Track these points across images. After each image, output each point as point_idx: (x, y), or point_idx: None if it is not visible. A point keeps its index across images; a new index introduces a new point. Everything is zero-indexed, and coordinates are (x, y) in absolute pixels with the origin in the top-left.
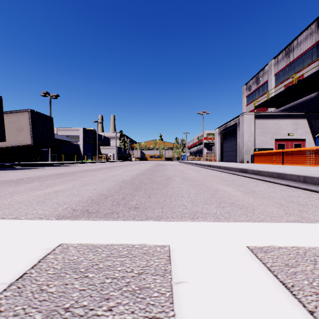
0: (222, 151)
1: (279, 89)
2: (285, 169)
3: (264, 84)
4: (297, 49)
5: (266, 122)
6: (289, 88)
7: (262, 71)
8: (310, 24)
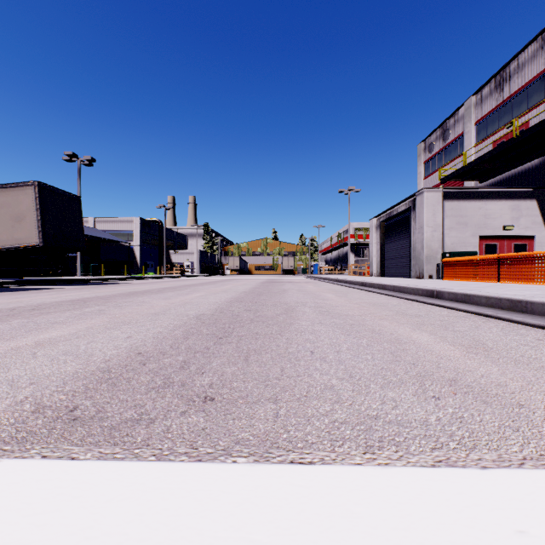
0: (382, 257)
1: (485, 149)
2: (518, 292)
3: (457, 140)
4: (517, 77)
5: (464, 205)
6: (504, 145)
7: (453, 116)
8: (542, 31)
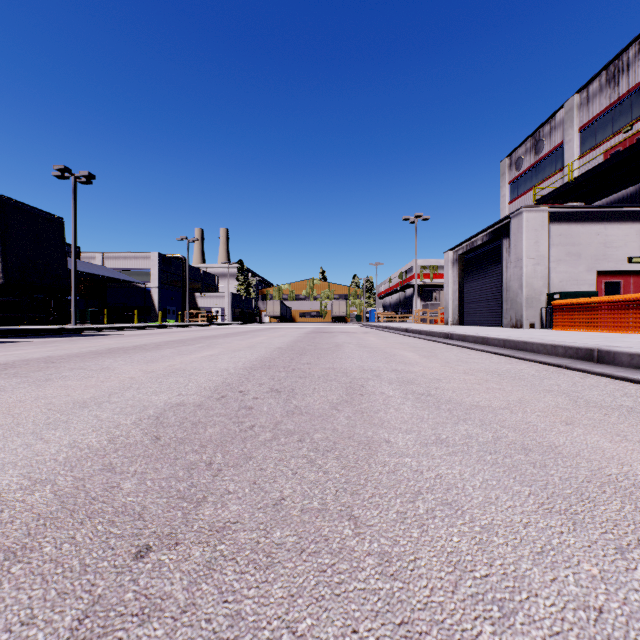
0: (461, 301)
1: (592, 161)
2: None
3: (554, 152)
4: (638, 65)
5: (577, 230)
6: (628, 150)
7: (548, 122)
8: None
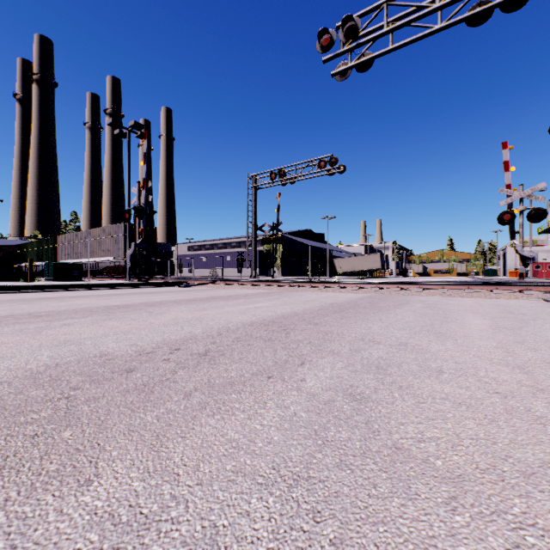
0: (504, 269)
1: None
2: None
3: None
4: None
5: None
6: (547, 229)
7: None
8: None
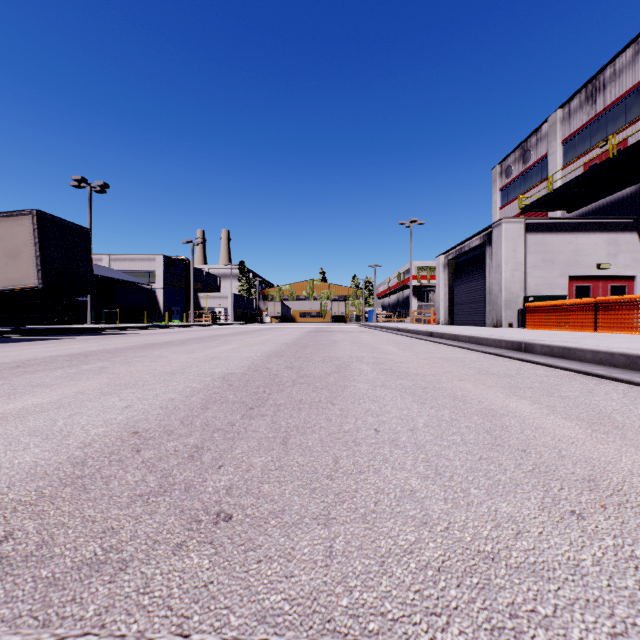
0: (451, 302)
1: (573, 173)
2: (630, 344)
3: (540, 162)
4: (613, 86)
5: (551, 239)
6: (598, 167)
7: (535, 134)
8: None
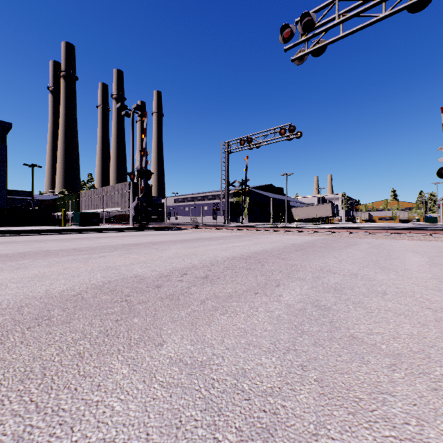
0: None
1: None
2: None
3: None
4: None
5: None
6: None
7: None
8: None
